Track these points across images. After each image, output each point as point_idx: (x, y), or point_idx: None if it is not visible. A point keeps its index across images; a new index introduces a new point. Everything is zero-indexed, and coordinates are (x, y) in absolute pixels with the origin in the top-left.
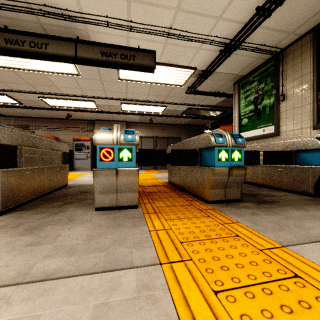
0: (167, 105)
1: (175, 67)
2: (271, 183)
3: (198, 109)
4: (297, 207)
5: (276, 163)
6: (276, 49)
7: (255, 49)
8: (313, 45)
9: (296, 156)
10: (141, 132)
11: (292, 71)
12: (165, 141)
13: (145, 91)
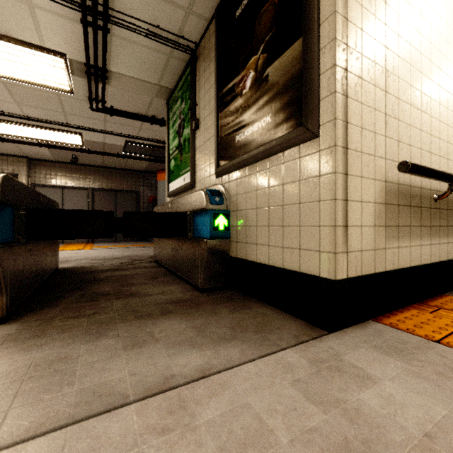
0: (82, 132)
1: (11, 42)
2: (176, 268)
3: (143, 144)
4: (101, 328)
5: (152, 234)
6: (188, 43)
7: (148, 33)
8: (215, 35)
9: (193, 221)
10: (62, 178)
11: (203, 81)
12: (111, 196)
13: (2, 93)
